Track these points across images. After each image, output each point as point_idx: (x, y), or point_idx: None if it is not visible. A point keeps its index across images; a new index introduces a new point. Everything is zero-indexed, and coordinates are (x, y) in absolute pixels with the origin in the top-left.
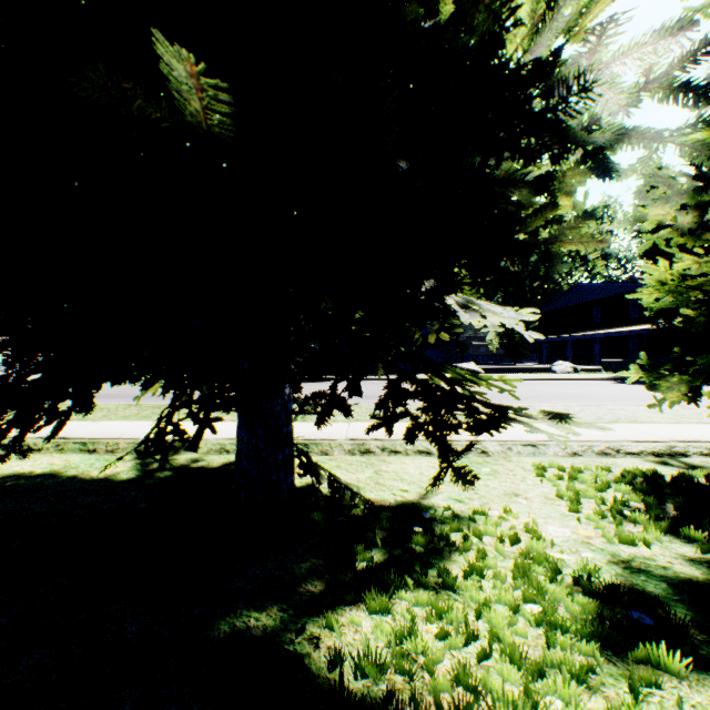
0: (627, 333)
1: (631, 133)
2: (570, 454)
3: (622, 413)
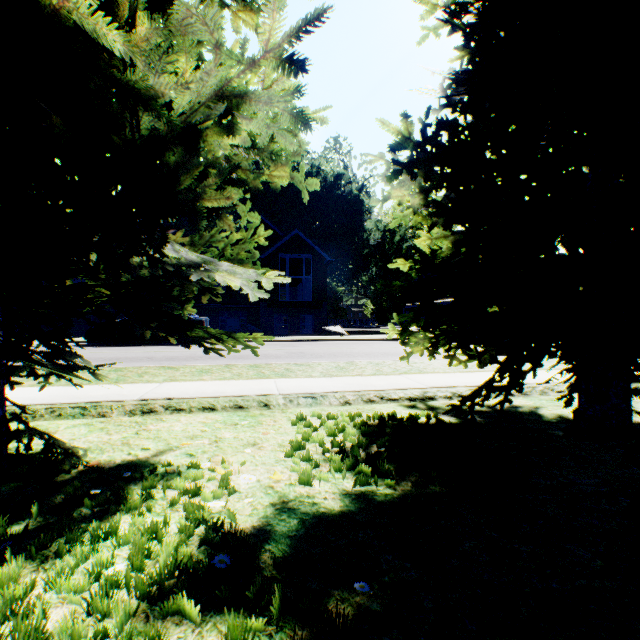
0: None
1: (253, 98)
2: (343, 403)
3: (418, 365)
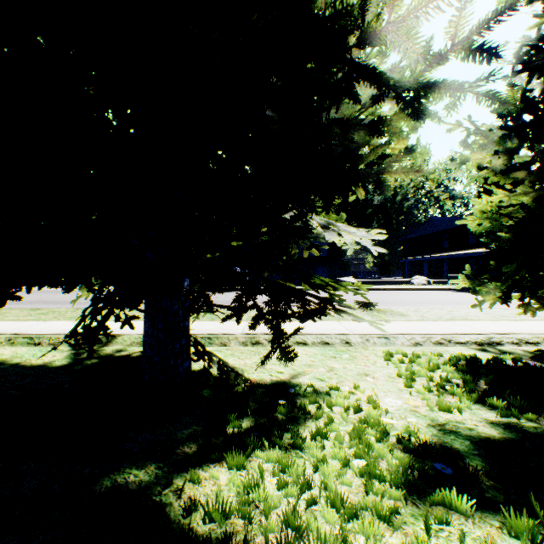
0: (467, 254)
1: (441, 85)
2: (414, 344)
3: (458, 313)
